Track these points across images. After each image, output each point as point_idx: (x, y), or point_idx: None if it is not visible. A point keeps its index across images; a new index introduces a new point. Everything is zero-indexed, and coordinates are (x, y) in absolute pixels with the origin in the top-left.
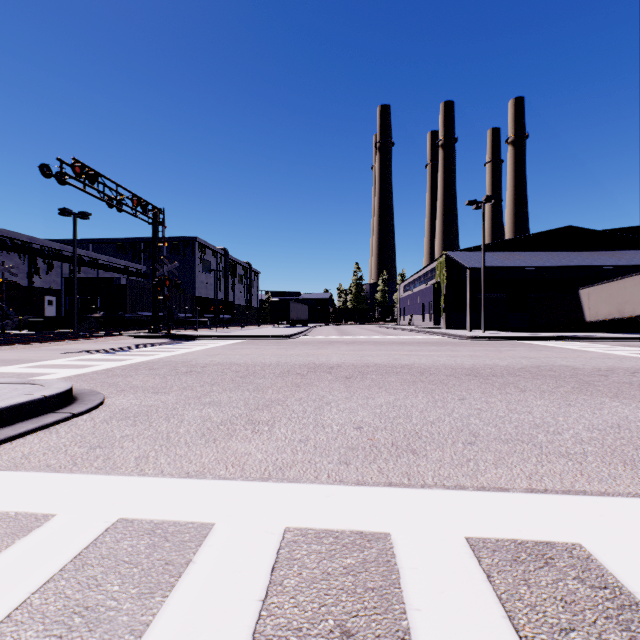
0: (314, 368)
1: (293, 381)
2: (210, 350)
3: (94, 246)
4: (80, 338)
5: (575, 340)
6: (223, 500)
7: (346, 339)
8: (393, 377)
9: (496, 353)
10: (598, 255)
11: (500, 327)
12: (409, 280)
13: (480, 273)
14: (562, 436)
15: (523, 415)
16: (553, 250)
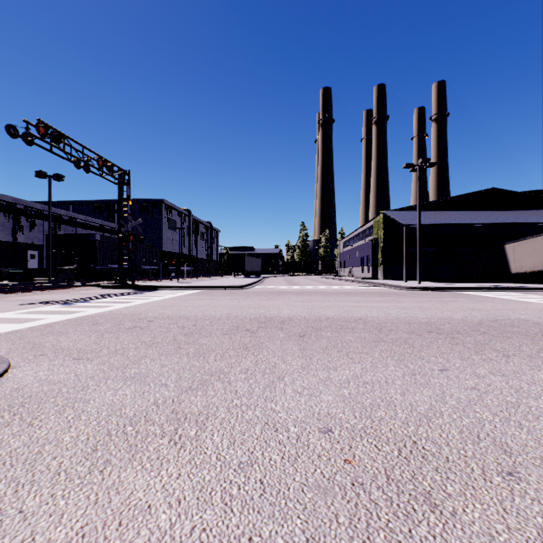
0: (265, 323)
1: (241, 341)
2: (165, 301)
3: (74, 207)
4: (48, 289)
5: (506, 290)
6: None
7: (295, 289)
8: (350, 335)
9: (442, 304)
10: (520, 214)
11: (431, 278)
12: (349, 237)
13: (413, 230)
14: None
15: (541, 401)
16: (478, 209)
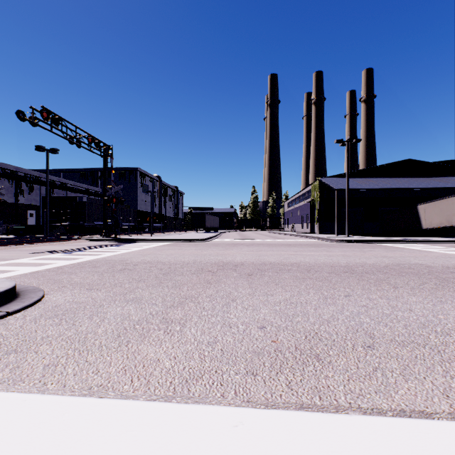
0: (222, 266)
1: (205, 278)
2: (144, 250)
3: (64, 174)
4: (48, 241)
5: (417, 242)
6: (117, 433)
7: (246, 242)
8: (286, 274)
9: (361, 253)
10: (430, 180)
11: (358, 233)
12: (291, 199)
13: (344, 193)
14: (452, 337)
15: (406, 313)
16: (397, 176)
